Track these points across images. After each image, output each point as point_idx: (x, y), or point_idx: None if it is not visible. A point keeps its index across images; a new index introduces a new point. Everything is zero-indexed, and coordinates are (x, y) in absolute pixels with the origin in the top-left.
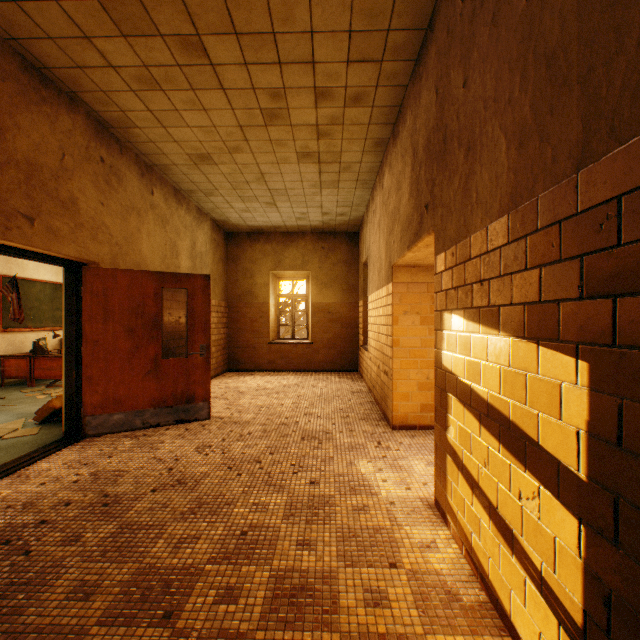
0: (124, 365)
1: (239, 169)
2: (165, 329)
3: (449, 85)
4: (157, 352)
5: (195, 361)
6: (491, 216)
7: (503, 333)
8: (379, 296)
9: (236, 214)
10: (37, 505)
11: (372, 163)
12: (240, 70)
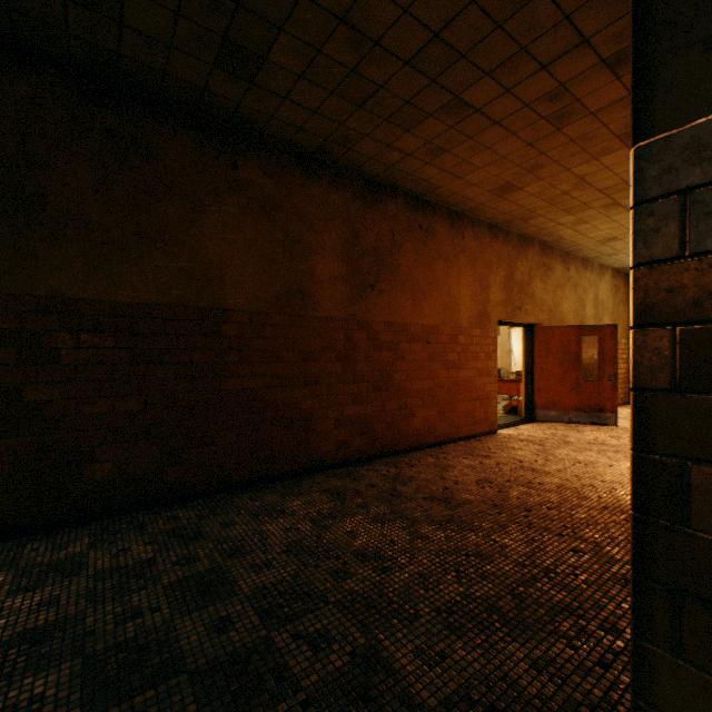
0: (556, 383)
1: None
2: None
3: None
4: (577, 376)
5: (604, 384)
6: None
7: None
8: None
9: None
10: (533, 436)
11: None
12: None
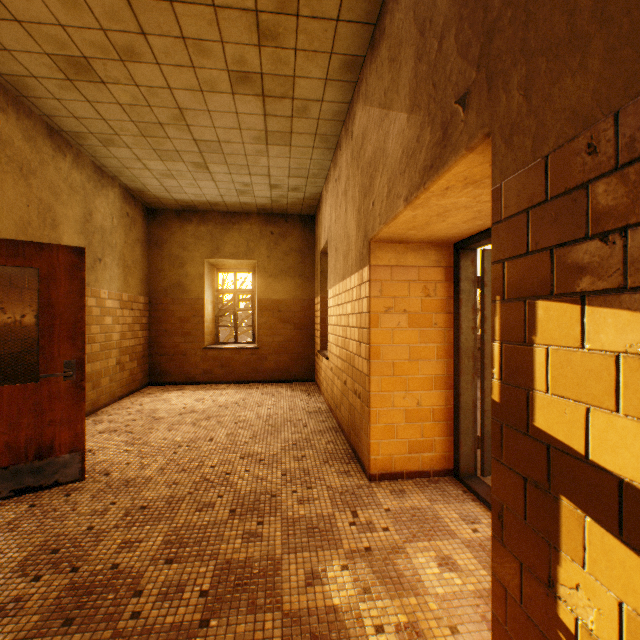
0: None
1: (143, 97)
2: (27, 334)
3: None
4: None
5: (54, 388)
6: None
7: None
8: (346, 288)
9: (155, 180)
10: None
11: (337, 104)
12: None
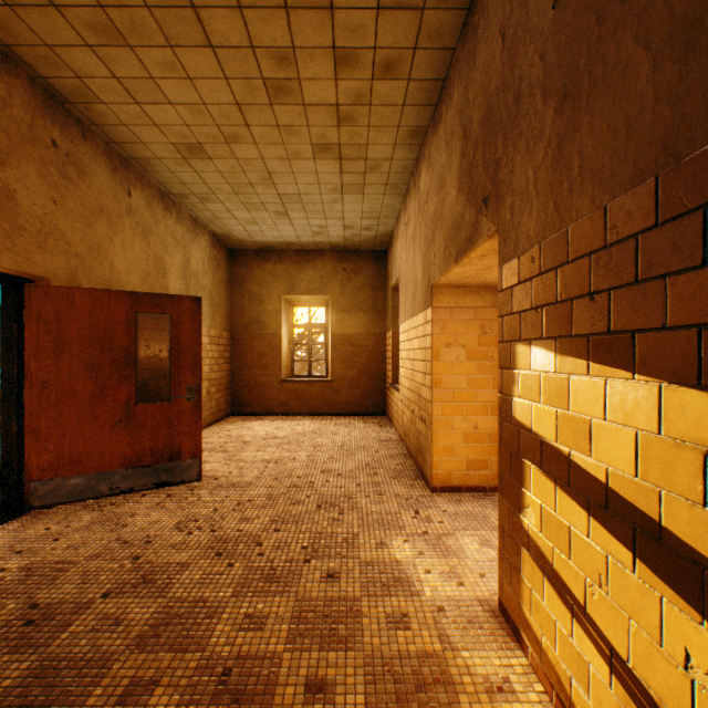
0: (84, 413)
1: (240, 166)
2: (147, 365)
3: (526, 17)
4: (130, 396)
5: (181, 407)
6: (614, 188)
7: (643, 377)
8: (414, 325)
9: (240, 226)
10: None
11: (405, 161)
12: (233, 17)
